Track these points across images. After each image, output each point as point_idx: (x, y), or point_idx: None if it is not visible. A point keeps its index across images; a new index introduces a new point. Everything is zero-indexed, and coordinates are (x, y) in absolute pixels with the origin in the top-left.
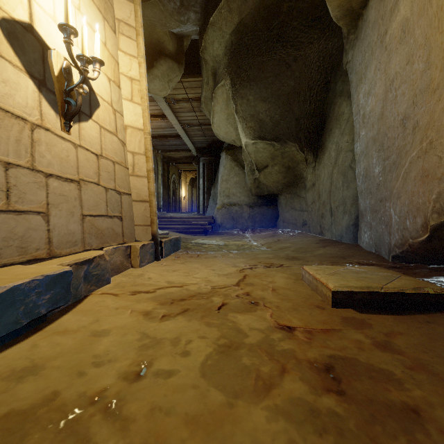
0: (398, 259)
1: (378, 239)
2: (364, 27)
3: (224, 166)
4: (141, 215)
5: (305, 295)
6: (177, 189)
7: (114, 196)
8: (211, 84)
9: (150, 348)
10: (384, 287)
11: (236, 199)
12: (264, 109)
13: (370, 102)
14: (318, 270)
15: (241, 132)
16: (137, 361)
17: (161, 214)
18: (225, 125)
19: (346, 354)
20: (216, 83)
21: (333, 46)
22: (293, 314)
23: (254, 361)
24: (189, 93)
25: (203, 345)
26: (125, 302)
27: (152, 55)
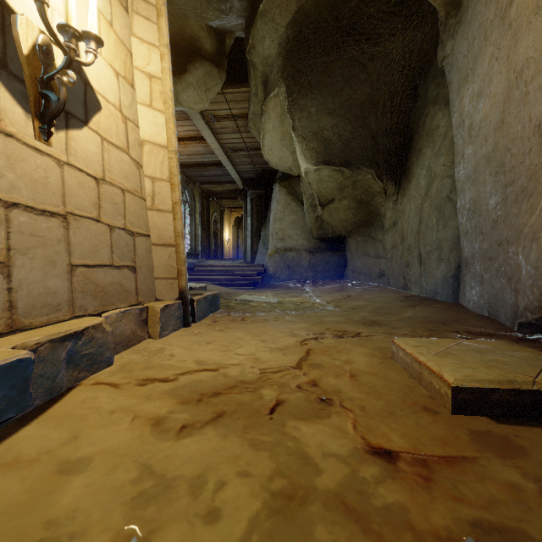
0: (529, 328)
1: (494, 298)
2: (472, 4)
3: (277, 201)
4: (163, 264)
5: (402, 385)
6: (220, 231)
7: (123, 238)
8: (261, 96)
9: (152, 502)
10: (537, 382)
11: (292, 243)
12: (330, 125)
13: (481, 107)
14: (419, 346)
15: (300, 155)
16: (122, 536)
17: (200, 261)
18: (278, 147)
19: (502, 519)
20: (268, 93)
21: (423, 39)
22: (390, 423)
23: (338, 537)
24: (233, 108)
25: (245, 492)
26: (128, 400)
27: (185, 57)
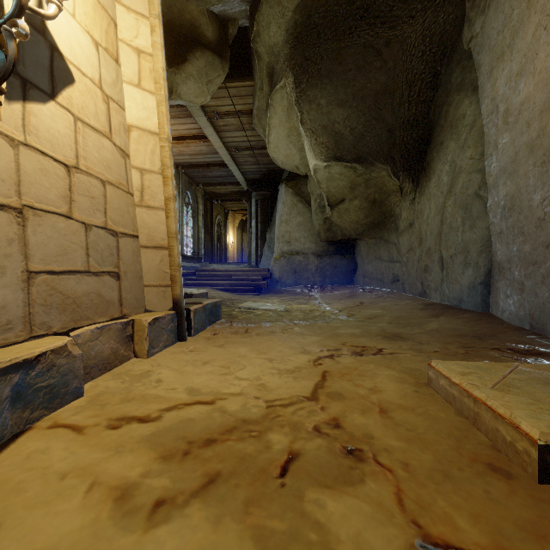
0: None
1: (538, 309)
2: None
3: (283, 202)
4: (154, 269)
5: (450, 428)
6: (223, 234)
7: (103, 239)
8: (267, 90)
9: None
10: None
11: (299, 246)
12: (342, 118)
13: (522, 87)
14: (467, 374)
15: (309, 150)
16: None
17: (203, 265)
18: (285, 144)
19: None
20: (274, 85)
21: (446, 20)
22: (450, 495)
23: None
24: (237, 104)
25: None
26: (90, 454)
27: (185, 45)
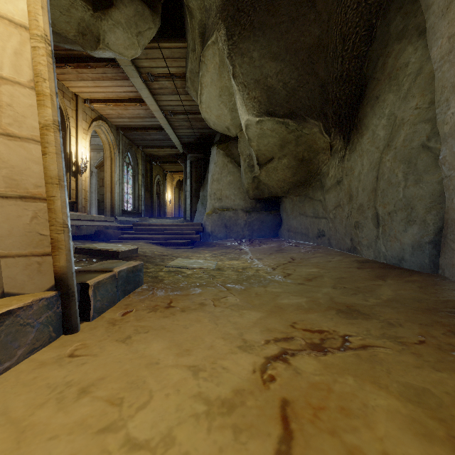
0: None
1: None
2: None
3: (215, 162)
4: (21, 231)
5: None
6: (162, 192)
7: None
8: (199, 51)
9: None
10: None
11: (229, 203)
12: (275, 72)
13: None
14: None
15: (241, 105)
16: None
17: (142, 219)
18: (216, 104)
19: None
20: (205, 41)
21: None
22: None
23: None
24: (171, 66)
25: None
26: None
27: None
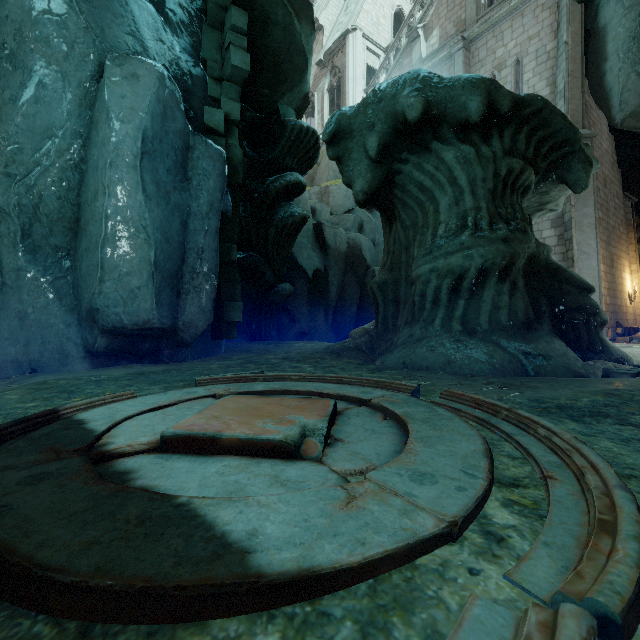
0: None
1: None
2: None
3: None
4: (638, 319)
5: None
6: None
7: (634, 315)
8: None
9: None
10: None
11: None
12: None
13: None
14: None
15: None
16: None
17: None
18: None
19: None
20: None
21: None
22: None
23: None
24: None
25: None
26: None
27: None
